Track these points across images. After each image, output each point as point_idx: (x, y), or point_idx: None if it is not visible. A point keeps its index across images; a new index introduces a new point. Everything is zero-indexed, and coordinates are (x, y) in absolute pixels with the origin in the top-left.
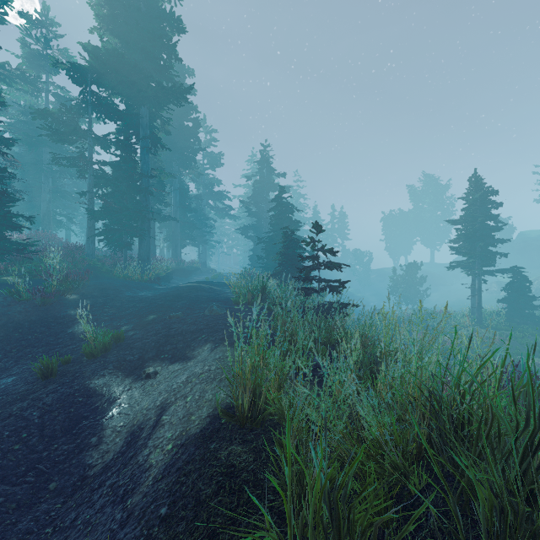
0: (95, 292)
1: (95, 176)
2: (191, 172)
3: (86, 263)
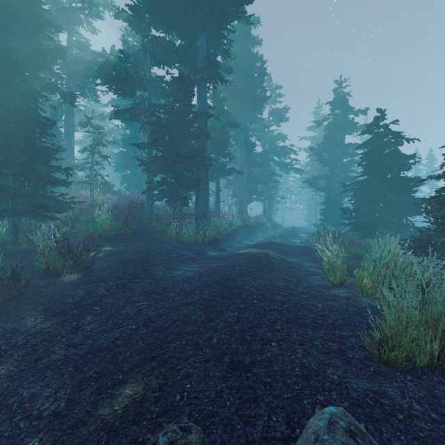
0: (109, 269)
1: (149, 123)
2: (257, 126)
3: (137, 222)
